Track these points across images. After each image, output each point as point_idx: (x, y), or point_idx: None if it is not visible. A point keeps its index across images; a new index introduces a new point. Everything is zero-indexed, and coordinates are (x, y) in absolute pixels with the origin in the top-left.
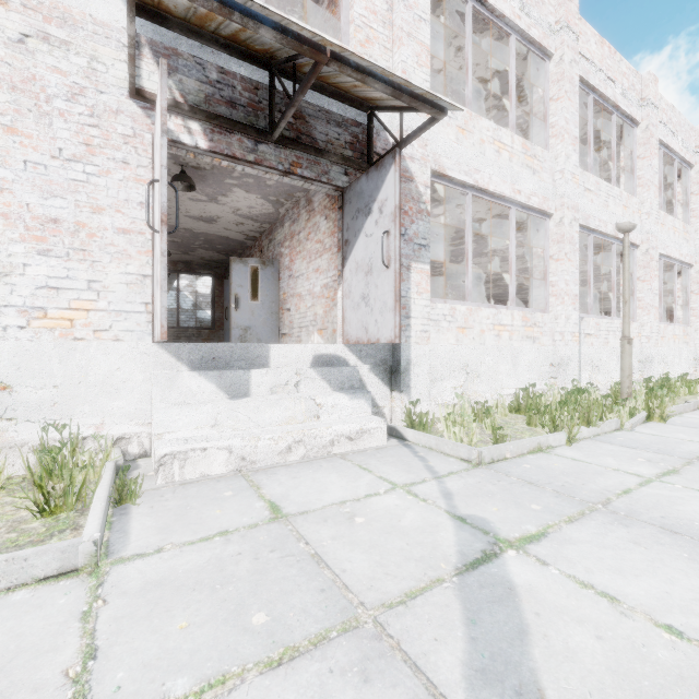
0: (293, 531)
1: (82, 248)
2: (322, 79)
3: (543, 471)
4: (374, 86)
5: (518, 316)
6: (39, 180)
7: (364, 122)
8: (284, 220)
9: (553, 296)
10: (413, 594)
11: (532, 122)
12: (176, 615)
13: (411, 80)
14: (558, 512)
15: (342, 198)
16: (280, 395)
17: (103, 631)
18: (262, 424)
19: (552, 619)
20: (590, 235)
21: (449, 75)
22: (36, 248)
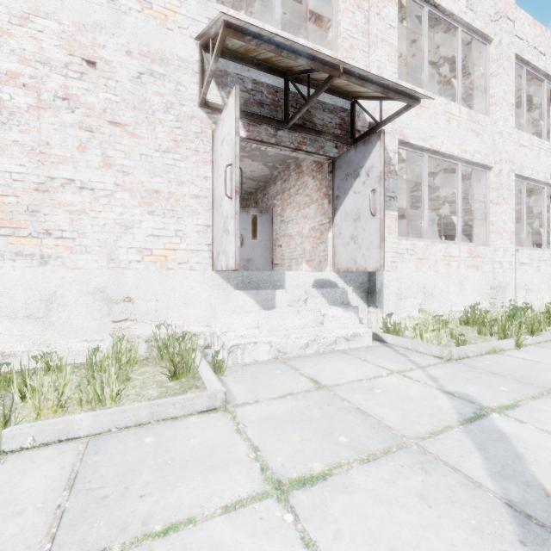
0: (335, 395)
1: (172, 209)
2: (322, 81)
3: (501, 366)
4: (369, 88)
5: (464, 249)
6: (148, 166)
7: (348, 108)
8: (276, 179)
9: (492, 233)
10: (435, 433)
11: (471, 92)
12: (291, 434)
13: (383, 73)
14: (522, 393)
15: (333, 165)
16: (295, 308)
17: (254, 439)
18: (286, 327)
19: (537, 452)
20: (524, 182)
21: (404, 62)
22: (146, 210)
